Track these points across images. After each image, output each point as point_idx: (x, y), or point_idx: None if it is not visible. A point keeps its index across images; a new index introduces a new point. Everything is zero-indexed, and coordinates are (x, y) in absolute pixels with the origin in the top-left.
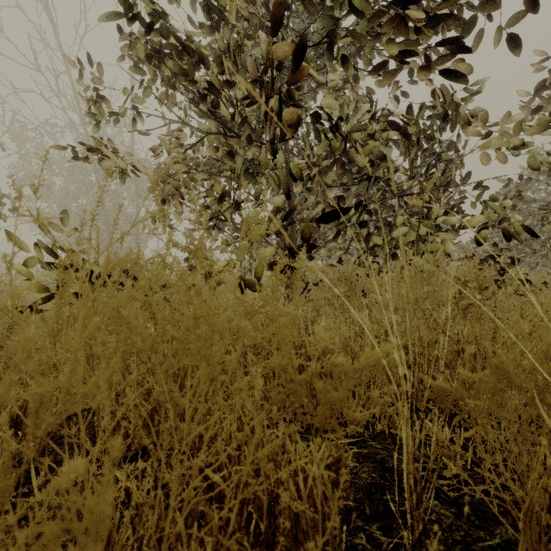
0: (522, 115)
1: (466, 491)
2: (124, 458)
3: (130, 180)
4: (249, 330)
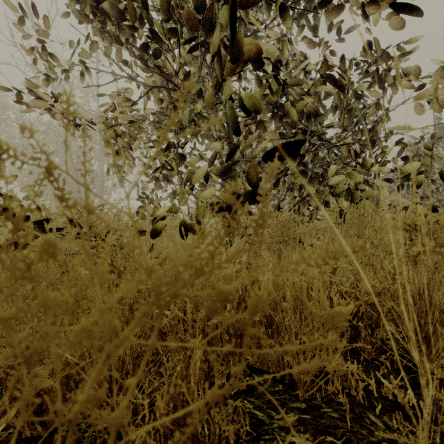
0: None
1: None
2: (36, 439)
3: (96, 141)
4: None
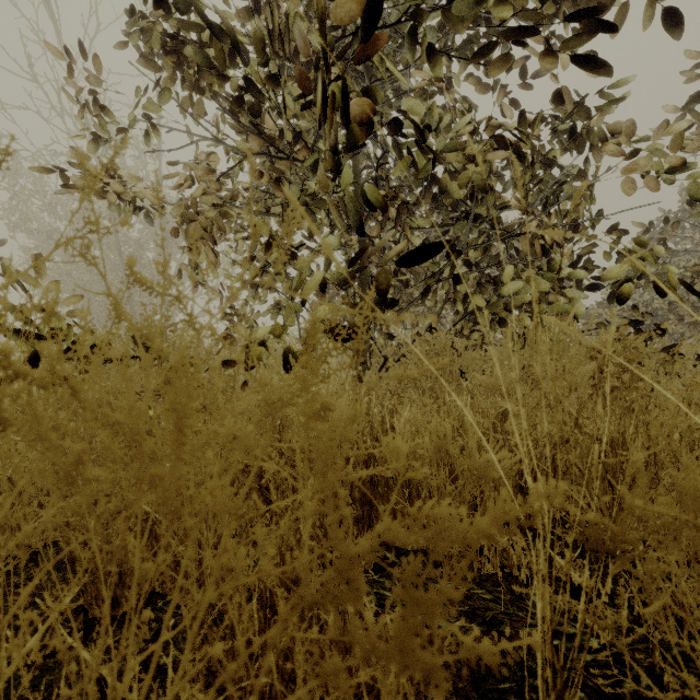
0: (678, 128)
1: (634, 687)
2: None
3: (157, 226)
4: (252, 445)
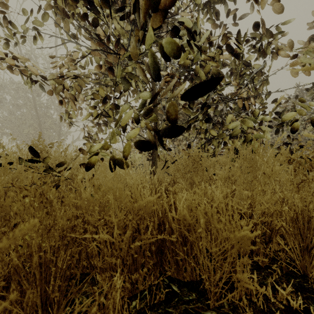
0: None
1: None
2: None
3: (55, 97)
4: None
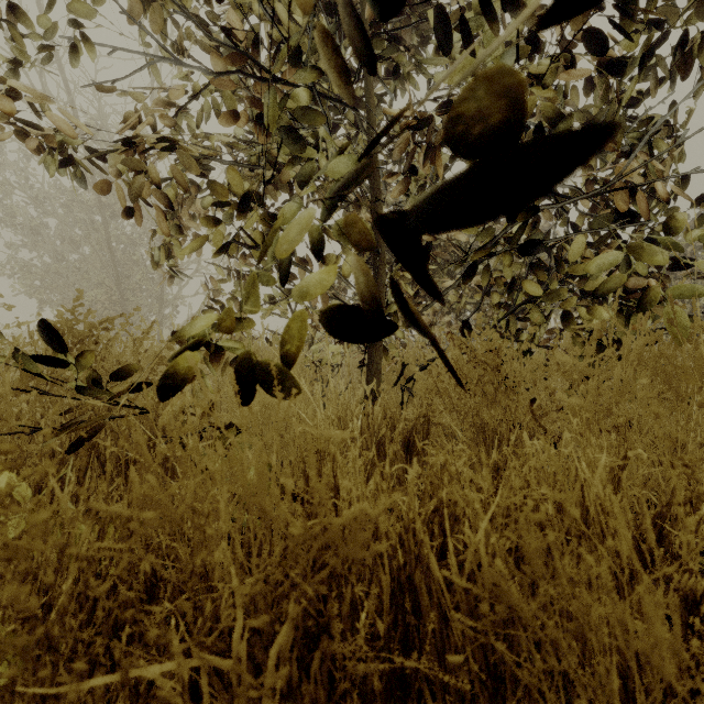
0: None
1: None
2: None
3: (151, 220)
4: None
